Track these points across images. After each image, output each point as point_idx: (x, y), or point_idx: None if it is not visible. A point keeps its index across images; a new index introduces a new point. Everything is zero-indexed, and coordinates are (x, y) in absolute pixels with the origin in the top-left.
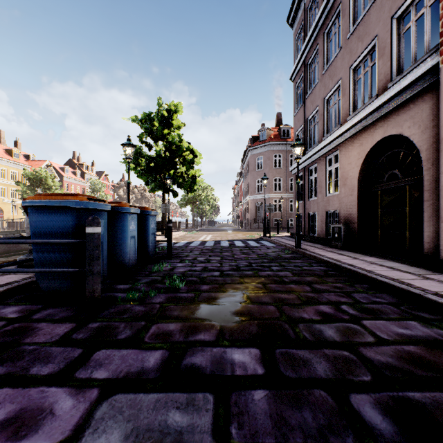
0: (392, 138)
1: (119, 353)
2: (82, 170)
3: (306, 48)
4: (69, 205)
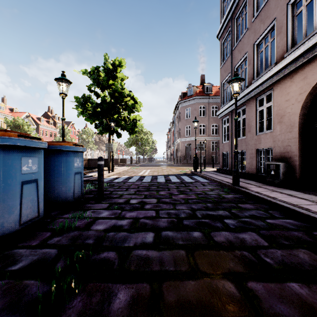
0: None
1: None
2: (54, 120)
3: (233, 3)
4: None
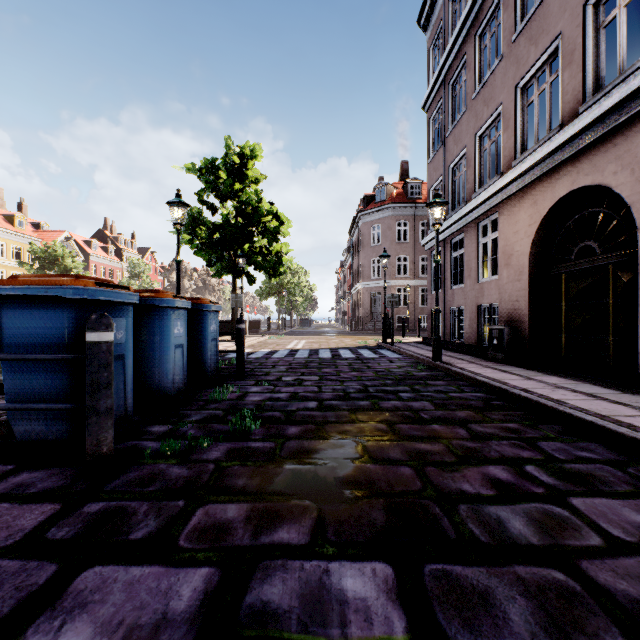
0: (584, 191)
1: (125, 575)
2: (116, 246)
3: (447, 60)
4: (62, 295)
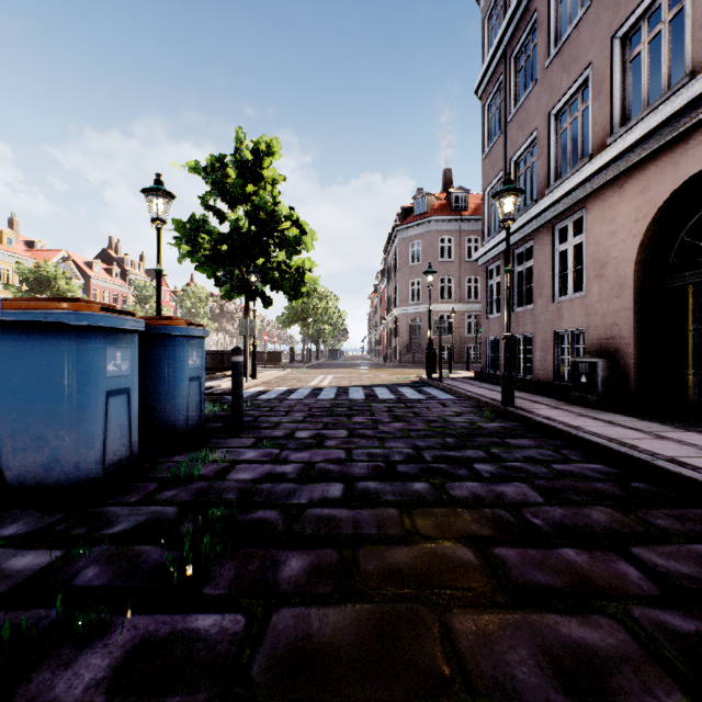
0: None
1: None
2: (122, 267)
3: (509, 25)
4: None
